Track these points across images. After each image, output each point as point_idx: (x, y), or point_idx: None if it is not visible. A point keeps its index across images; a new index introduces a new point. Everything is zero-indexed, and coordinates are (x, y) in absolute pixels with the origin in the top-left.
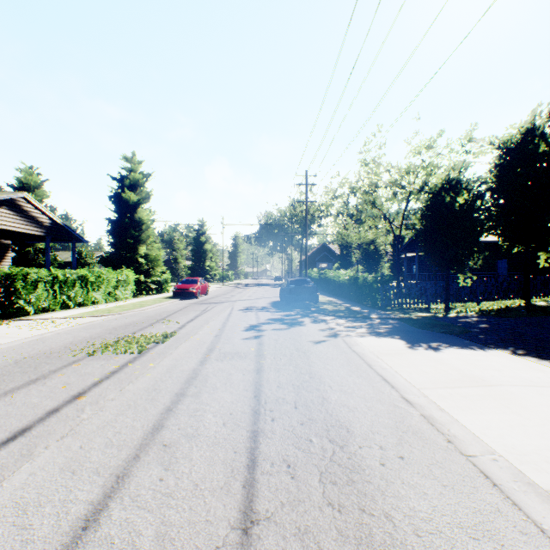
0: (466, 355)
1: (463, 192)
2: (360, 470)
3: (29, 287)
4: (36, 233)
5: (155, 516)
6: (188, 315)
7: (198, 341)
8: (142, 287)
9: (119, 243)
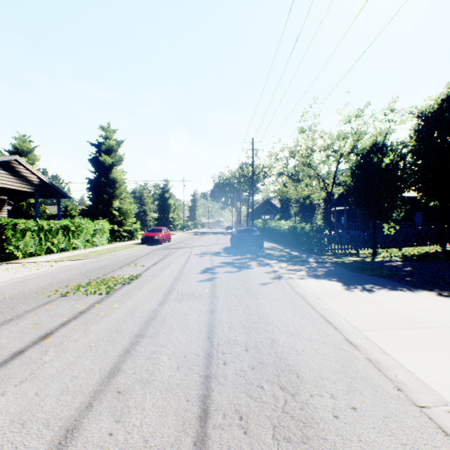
0: (397, 296)
1: (389, 153)
2: (314, 424)
3: (18, 235)
4: (27, 190)
5: None
6: (153, 259)
7: (159, 283)
8: (116, 235)
9: (96, 198)
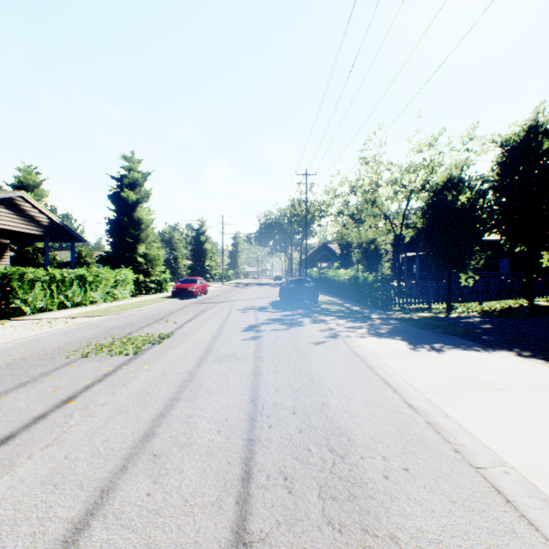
0: (470, 357)
1: (465, 190)
2: (362, 484)
3: (26, 287)
4: (34, 232)
5: (140, 536)
6: (186, 315)
7: (195, 342)
8: (141, 287)
9: (118, 242)
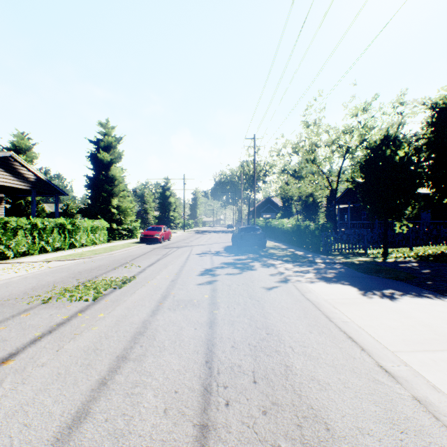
0: (425, 305)
1: (404, 145)
2: None
3: (9, 234)
4: (22, 187)
5: None
6: (150, 259)
7: (154, 286)
8: (115, 233)
9: (95, 196)
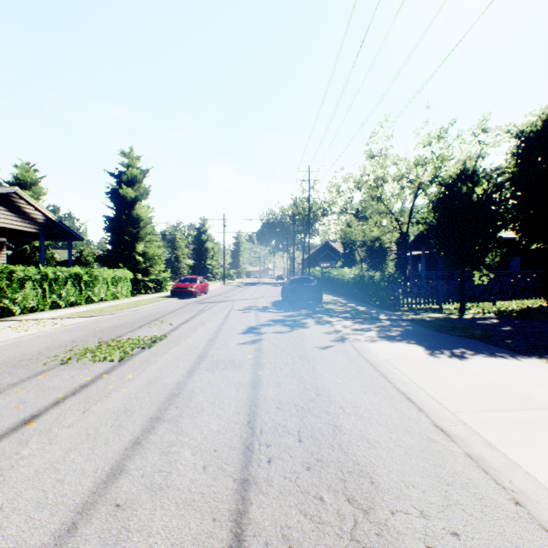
0: (498, 365)
1: (482, 181)
2: None
3: (15, 286)
4: (29, 230)
5: None
6: (183, 316)
7: (189, 346)
8: (140, 286)
9: (116, 241)
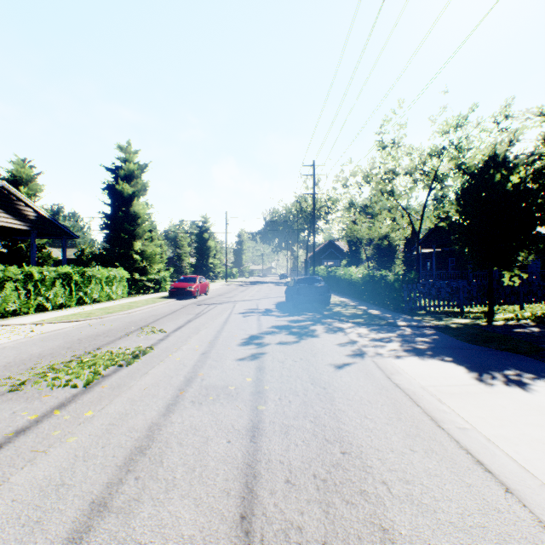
0: None
1: (519, 167)
2: None
3: None
4: (19, 227)
5: None
6: (178, 321)
7: (176, 363)
8: (139, 285)
9: (112, 239)
